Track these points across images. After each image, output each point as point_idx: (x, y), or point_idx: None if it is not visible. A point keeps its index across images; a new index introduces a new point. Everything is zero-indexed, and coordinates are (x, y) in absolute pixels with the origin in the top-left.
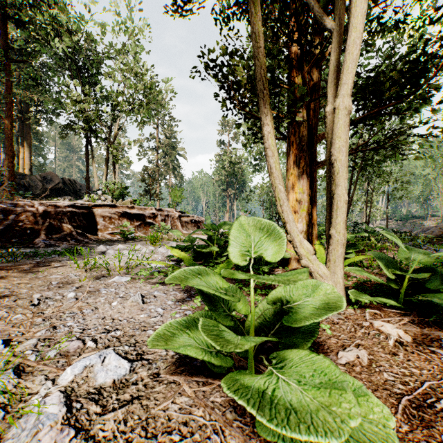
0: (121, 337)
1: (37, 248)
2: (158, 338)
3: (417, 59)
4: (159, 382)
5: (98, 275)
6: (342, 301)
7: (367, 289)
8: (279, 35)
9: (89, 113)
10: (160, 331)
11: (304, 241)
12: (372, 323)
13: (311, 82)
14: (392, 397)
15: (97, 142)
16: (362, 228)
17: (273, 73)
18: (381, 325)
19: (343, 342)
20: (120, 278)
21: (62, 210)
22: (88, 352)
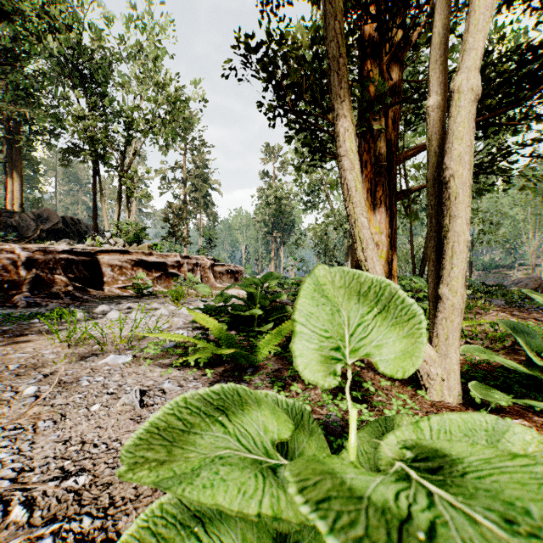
0: (85, 490)
1: (16, 308)
2: None
3: None
4: None
5: (86, 351)
6: None
7: (485, 376)
8: (349, 9)
9: (95, 133)
10: (129, 540)
11: None
12: None
13: (389, 81)
14: None
15: (108, 172)
16: None
17: None
18: None
19: None
20: (116, 358)
21: (54, 256)
22: (3, 542)
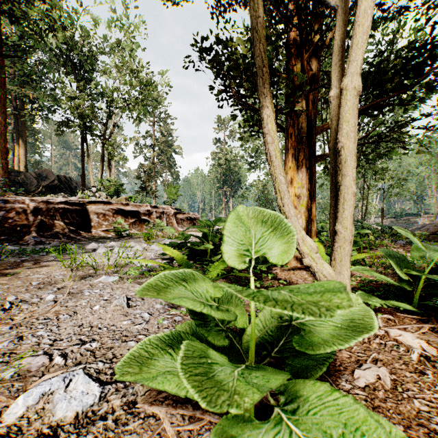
0: (97, 350)
1: (26, 245)
2: (131, 362)
3: (424, 45)
4: (134, 415)
5: (84, 274)
6: (370, 315)
7: (373, 290)
8: (278, 20)
9: (84, 110)
10: (134, 353)
11: (306, 238)
12: (388, 332)
13: (310, 71)
14: (432, 437)
15: (93, 140)
16: (359, 224)
17: (271, 61)
18: (398, 335)
19: (357, 356)
20: (106, 278)
21: (54, 206)
22: (53, 372)
